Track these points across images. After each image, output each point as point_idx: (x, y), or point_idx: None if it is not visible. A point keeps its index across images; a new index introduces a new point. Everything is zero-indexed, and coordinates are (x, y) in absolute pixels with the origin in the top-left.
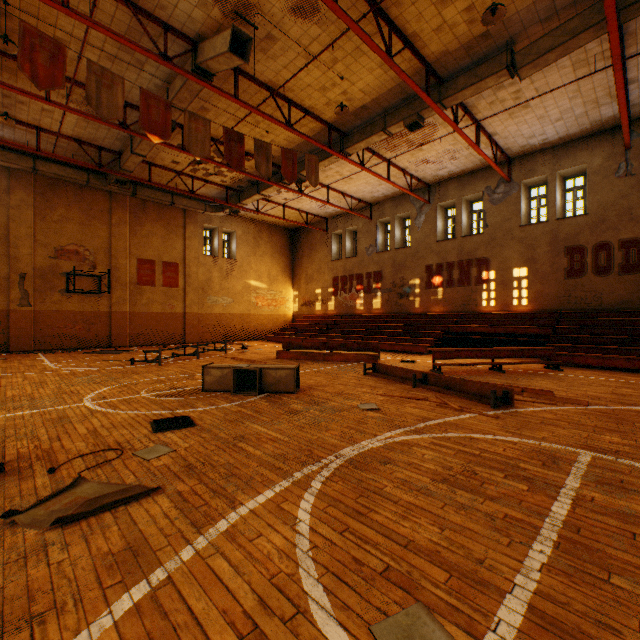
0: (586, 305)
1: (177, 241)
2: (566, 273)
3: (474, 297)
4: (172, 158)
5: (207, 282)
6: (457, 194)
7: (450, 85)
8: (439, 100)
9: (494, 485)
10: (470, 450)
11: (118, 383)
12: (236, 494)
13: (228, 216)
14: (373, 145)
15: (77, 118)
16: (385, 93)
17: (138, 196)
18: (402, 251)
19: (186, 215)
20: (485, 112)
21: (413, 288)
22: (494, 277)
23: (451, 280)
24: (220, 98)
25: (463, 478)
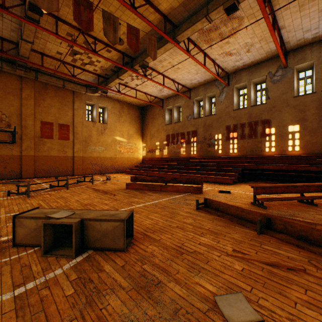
0: None
1: (68, 111)
2: None
3: (260, 145)
4: (56, 49)
5: (88, 137)
6: (247, 78)
7: None
8: None
9: None
10: None
11: None
12: None
13: (102, 97)
14: (195, 38)
15: None
16: None
17: (39, 80)
18: (210, 117)
19: (74, 95)
20: (282, 4)
21: (217, 140)
22: (274, 132)
23: (243, 135)
24: None
25: None
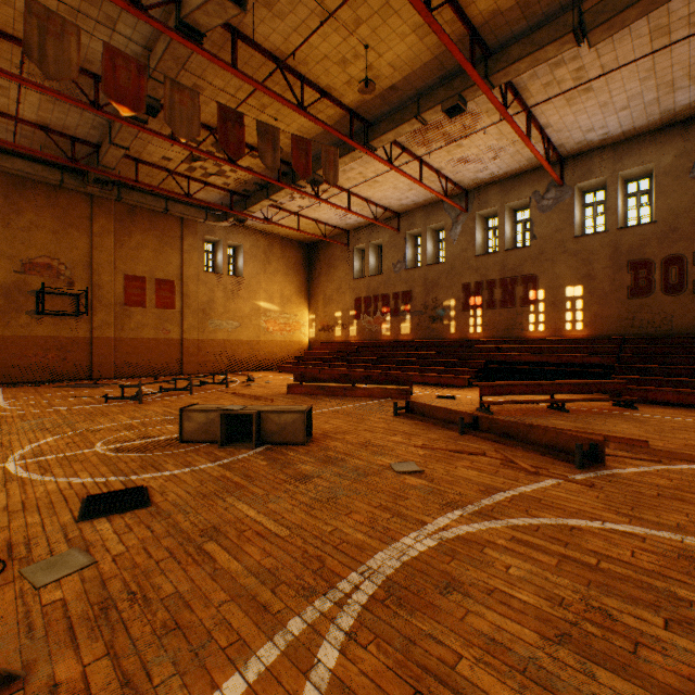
0: (654, 329)
1: (173, 255)
2: (629, 292)
3: (519, 320)
4: (163, 153)
5: (209, 303)
6: (499, 201)
7: (500, 57)
8: (486, 76)
9: (660, 652)
10: (579, 555)
11: (72, 430)
12: (166, 692)
13: (234, 227)
14: (403, 139)
15: (40, 98)
16: (419, 69)
17: (125, 200)
18: (435, 267)
19: (184, 225)
20: (538, 97)
21: (448, 310)
22: (543, 297)
23: (492, 301)
24: (216, 72)
25: (594, 631)
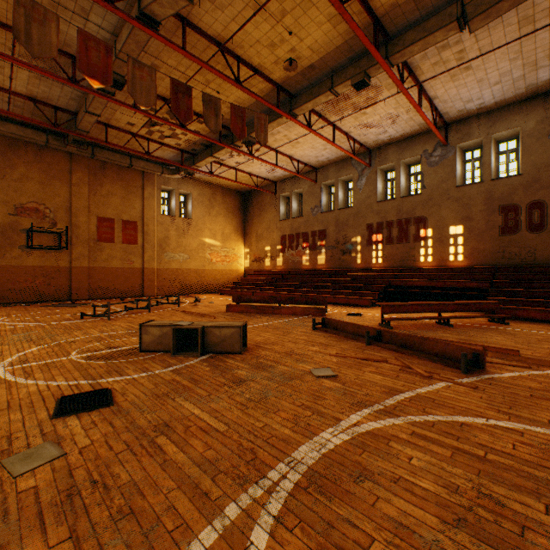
0: (520, 260)
1: (136, 201)
2: (501, 230)
3: (412, 253)
4: (127, 119)
5: (164, 239)
6: (396, 158)
7: (398, 41)
8: (386, 57)
9: (544, 535)
10: (469, 448)
11: (53, 341)
12: None
13: (184, 179)
14: (319, 108)
15: (28, 75)
16: (333, 51)
17: (97, 157)
18: (345, 211)
19: (144, 177)
20: (428, 74)
21: (355, 245)
22: (431, 234)
23: (391, 237)
24: (170, 54)
25: (486, 515)
